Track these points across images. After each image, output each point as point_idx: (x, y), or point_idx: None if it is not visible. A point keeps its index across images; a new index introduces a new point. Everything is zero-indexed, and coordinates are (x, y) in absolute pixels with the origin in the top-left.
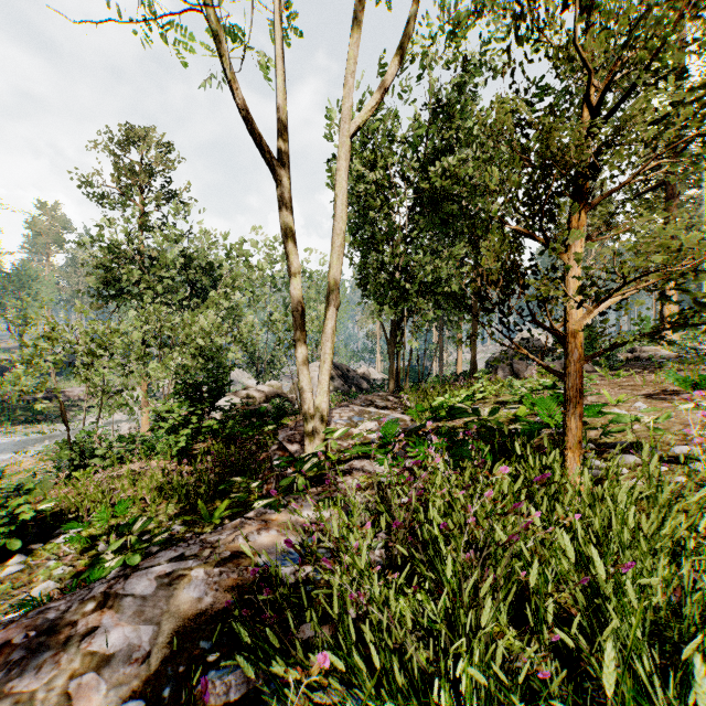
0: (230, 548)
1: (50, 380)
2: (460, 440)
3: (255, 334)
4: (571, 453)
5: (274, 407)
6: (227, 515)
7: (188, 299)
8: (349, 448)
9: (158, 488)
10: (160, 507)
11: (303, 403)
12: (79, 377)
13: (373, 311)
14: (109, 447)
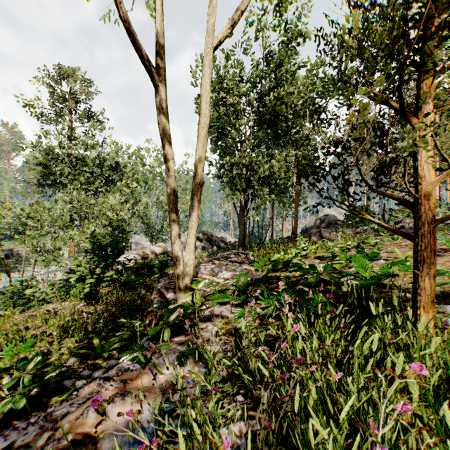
0: (73, 428)
1: (9, 242)
2: (303, 293)
3: (148, 211)
4: (425, 313)
5: (159, 261)
6: (116, 347)
7: (103, 188)
8: (210, 294)
9: (64, 325)
10: (64, 341)
11: (175, 260)
12: (18, 241)
13: (228, 195)
14: (33, 292)
